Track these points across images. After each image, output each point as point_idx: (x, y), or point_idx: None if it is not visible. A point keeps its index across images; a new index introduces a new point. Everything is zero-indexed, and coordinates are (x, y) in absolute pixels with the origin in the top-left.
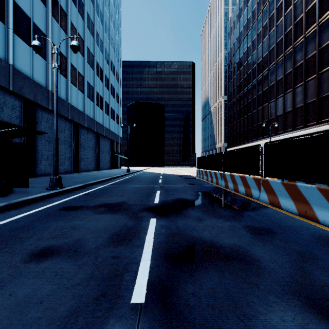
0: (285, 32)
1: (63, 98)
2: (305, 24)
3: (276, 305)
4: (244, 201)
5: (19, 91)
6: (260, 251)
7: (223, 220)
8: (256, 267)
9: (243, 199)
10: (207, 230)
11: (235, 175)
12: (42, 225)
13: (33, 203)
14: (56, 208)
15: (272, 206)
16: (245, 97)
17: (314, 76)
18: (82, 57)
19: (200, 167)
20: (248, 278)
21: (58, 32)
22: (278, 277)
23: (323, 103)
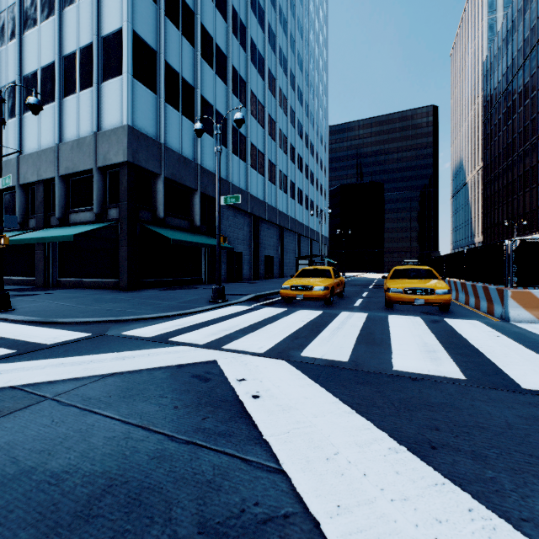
0: None
1: (293, 217)
2: None
3: None
4: None
5: (279, 223)
6: None
7: None
8: None
9: None
10: None
11: None
12: None
13: None
14: None
15: None
16: (505, 175)
17: None
18: (302, 175)
19: None
20: None
21: (291, 167)
22: None
23: None
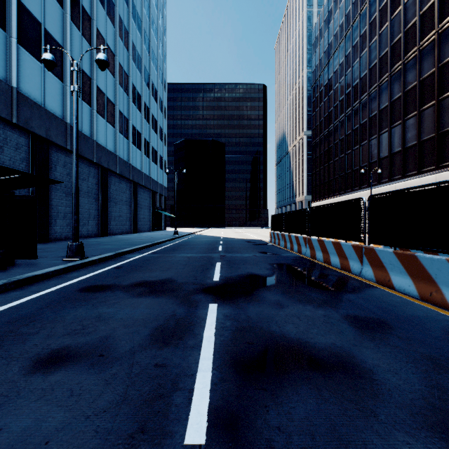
0: (391, 43)
1: (86, 134)
2: (420, 32)
3: (408, 448)
4: (340, 277)
5: (26, 124)
6: (373, 355)
7: (314, 307)
8: (370, 382)
9: (338, 275)
10: (291, 322)
11: (325, 241)
12: (54, 314)
13: (43, 281)
14: (75, 288)
15: (381, 285)
16: (337, 132)
17: (432, 103)
18: (112, 78)
19: (275, 228)
20: (359, 402)
21: (80, 42)
22: (405, 400)
23: (444, 140)
